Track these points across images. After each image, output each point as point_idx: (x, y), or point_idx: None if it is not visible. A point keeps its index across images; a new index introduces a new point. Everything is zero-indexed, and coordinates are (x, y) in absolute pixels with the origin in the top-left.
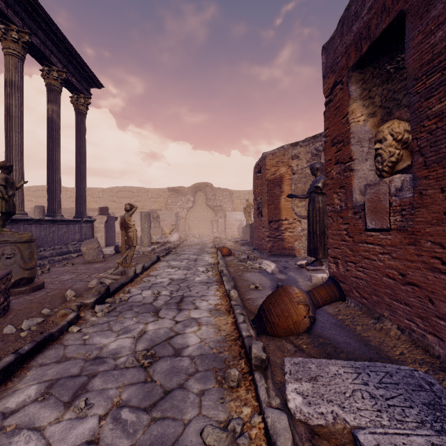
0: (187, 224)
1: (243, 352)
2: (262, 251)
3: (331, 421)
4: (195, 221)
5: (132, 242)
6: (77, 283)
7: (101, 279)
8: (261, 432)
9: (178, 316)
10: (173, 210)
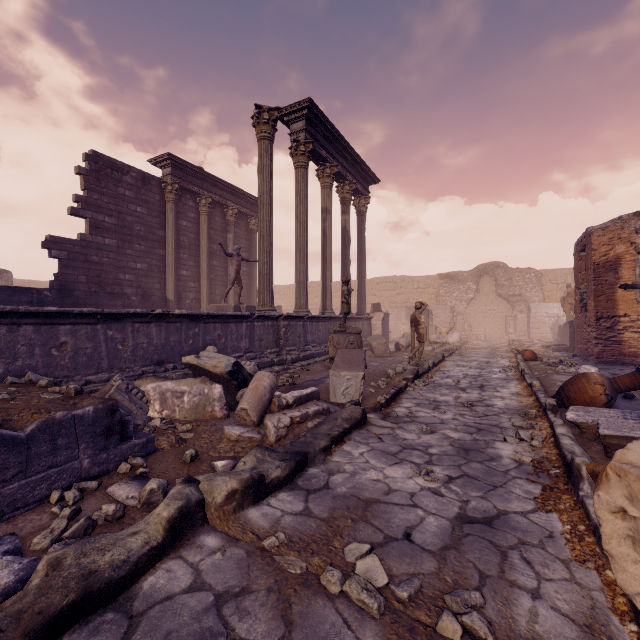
0: (467, 321)
1: (541, 409)
2: (586, 357)
3: (590, 422)
4: (478, 318)
5: (422, 338)
6: (385, 368)
7: (404, 367)
8: (547, 426)
9: (483, 393)
10: (447, 303)
